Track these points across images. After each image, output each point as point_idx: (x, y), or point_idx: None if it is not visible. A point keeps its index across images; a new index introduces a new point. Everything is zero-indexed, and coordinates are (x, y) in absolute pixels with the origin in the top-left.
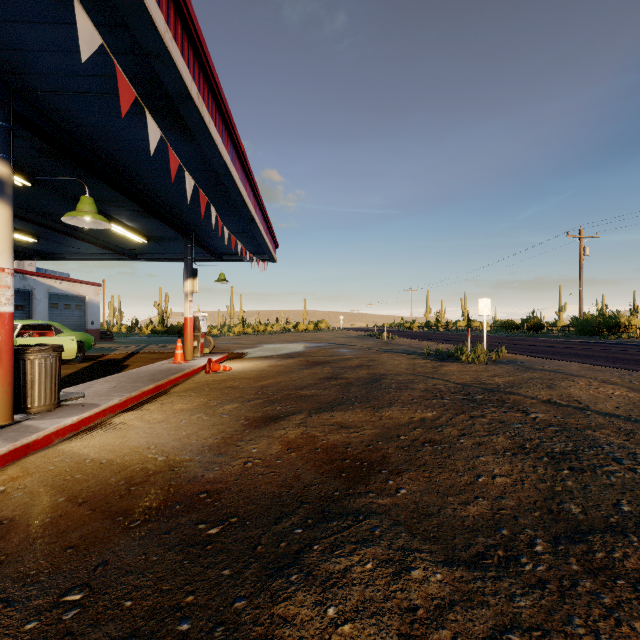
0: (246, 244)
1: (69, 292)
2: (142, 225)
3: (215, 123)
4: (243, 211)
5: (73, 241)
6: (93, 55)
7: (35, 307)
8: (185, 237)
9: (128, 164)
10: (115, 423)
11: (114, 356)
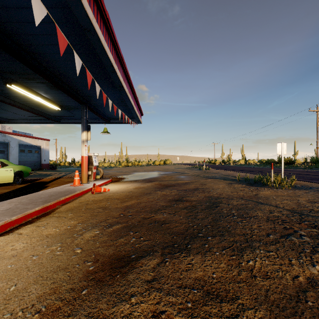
0: (122, 111)
1: (31, 143)
2: (53, 96)
3: None
4: (113, 78)
5: (18, 110)
6: None
7: (10, 151)
8: (82, 104)
9: (14, 29)
10: None
11: (45, 179)
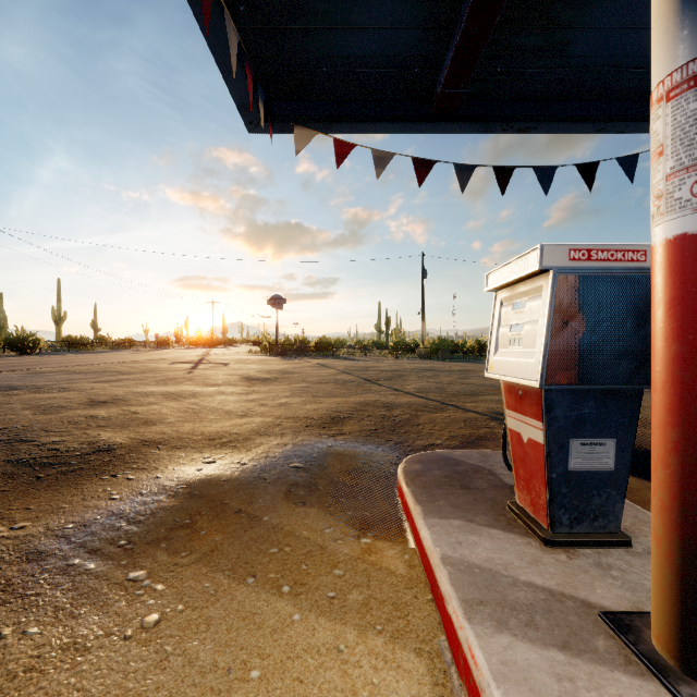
0: None
1: None
2: None
3: None
4: None
5: None
6: None
7: None
8: None
9: None
10: None
11: None
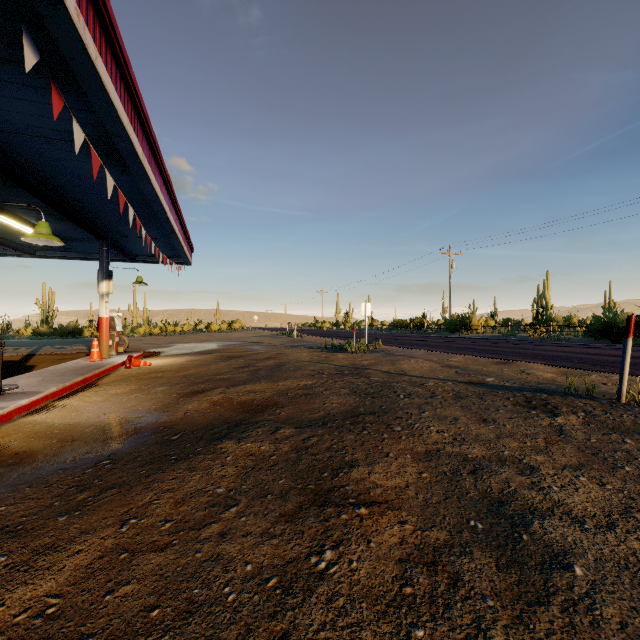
0: (162, 248)
1: None
2: (53, 226)
3: (151, 166)
4: (166, 225)
5: None
6: (59, 120)
7: None
8: (101, 240)
9: (59, 182)
10: (60, 405)
11: (8, 358)
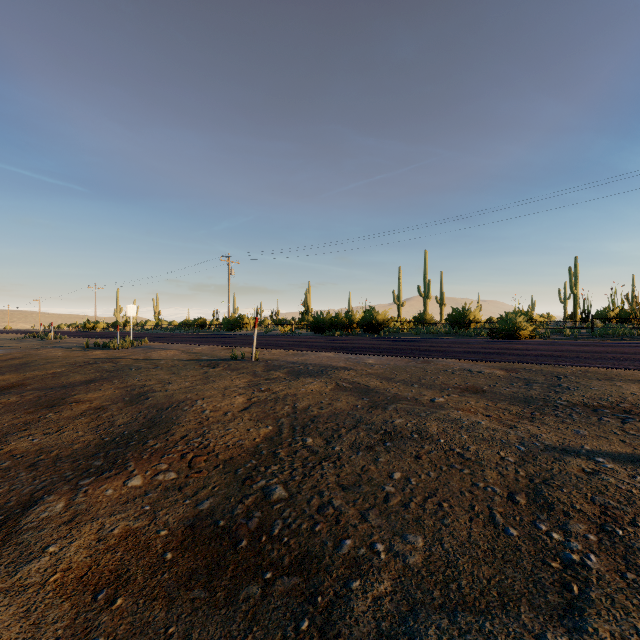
0: None
1: None
2: None
3: None
4: None
5: None
6: None
7: None
8: None
9: None
10: None
11: None
